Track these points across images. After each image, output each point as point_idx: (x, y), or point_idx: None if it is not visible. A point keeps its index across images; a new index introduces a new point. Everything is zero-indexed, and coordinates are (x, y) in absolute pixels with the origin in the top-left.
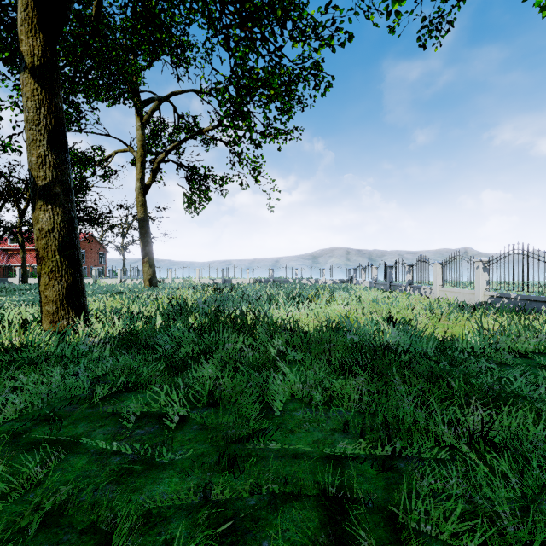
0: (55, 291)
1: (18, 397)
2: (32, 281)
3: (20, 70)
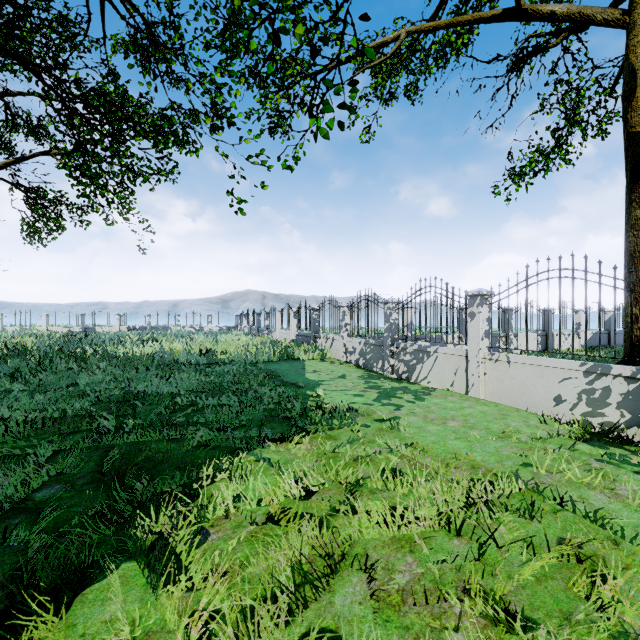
0: None
1: None
2: None
3: None
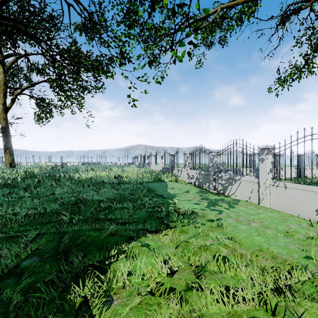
0: None
1: None
2: None
3: None
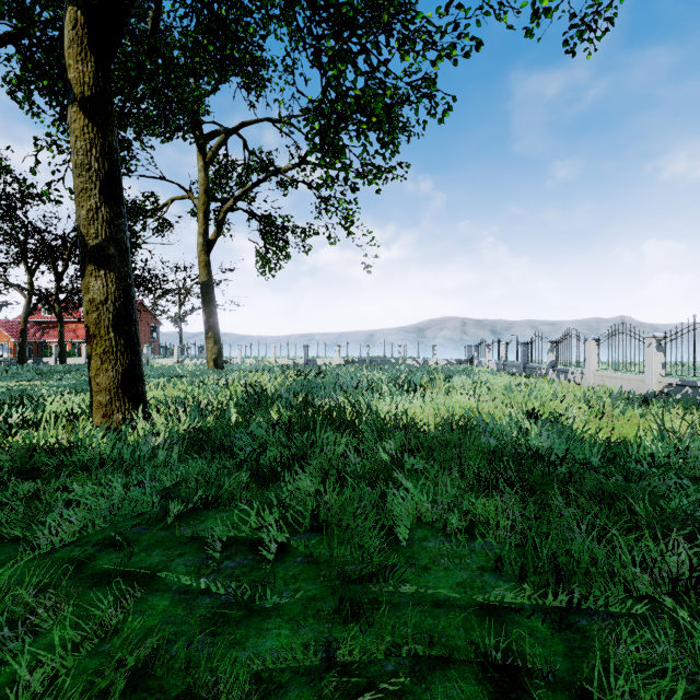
0: (108, 377)
1: (74, 513)
2: (71, 361)
3: (68, 103)
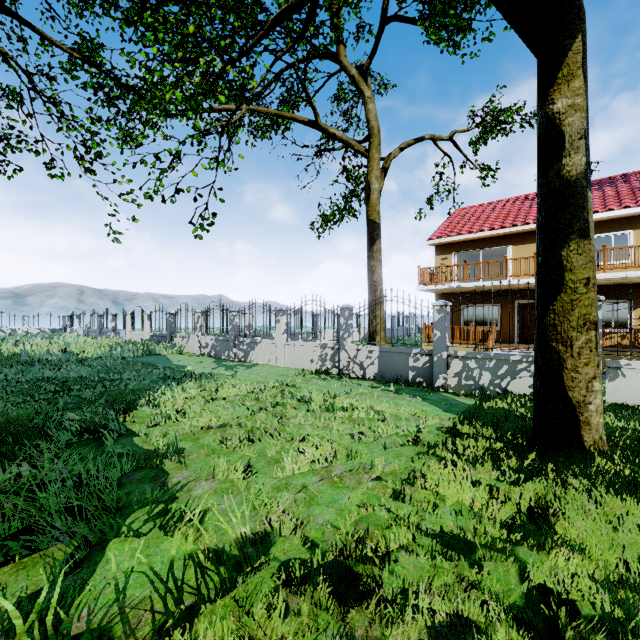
0: None
1: None
2: None
3: None
